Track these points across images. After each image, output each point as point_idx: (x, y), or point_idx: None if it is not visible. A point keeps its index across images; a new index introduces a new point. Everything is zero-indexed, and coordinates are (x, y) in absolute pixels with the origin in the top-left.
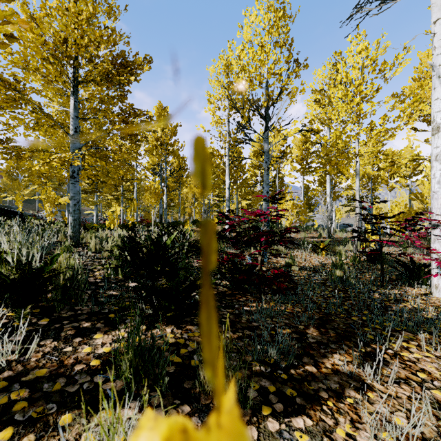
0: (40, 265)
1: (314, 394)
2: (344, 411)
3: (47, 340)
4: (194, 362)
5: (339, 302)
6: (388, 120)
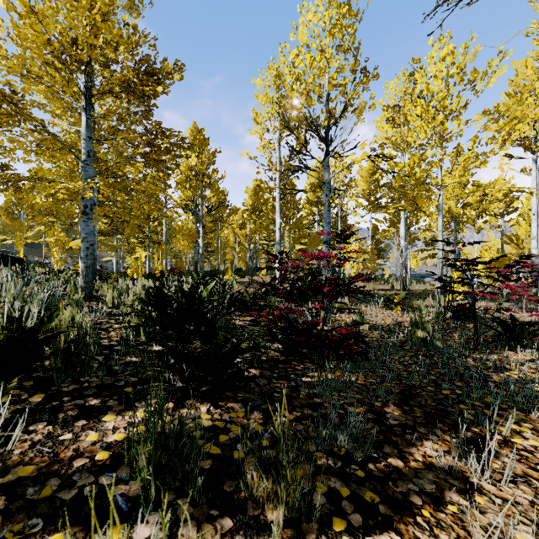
0: (34, 323)
1: (403, 499)
2: (446, 524)
3: (39, 423)
4: (238, 455)
5: (423, 371)
6: (479, 142)
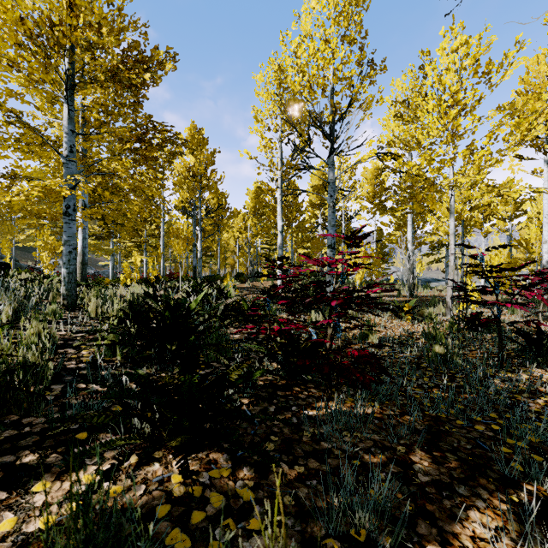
0: None
1: None
2: None
3: None
4: None
5: (448, 397)
6: (496, 138)
